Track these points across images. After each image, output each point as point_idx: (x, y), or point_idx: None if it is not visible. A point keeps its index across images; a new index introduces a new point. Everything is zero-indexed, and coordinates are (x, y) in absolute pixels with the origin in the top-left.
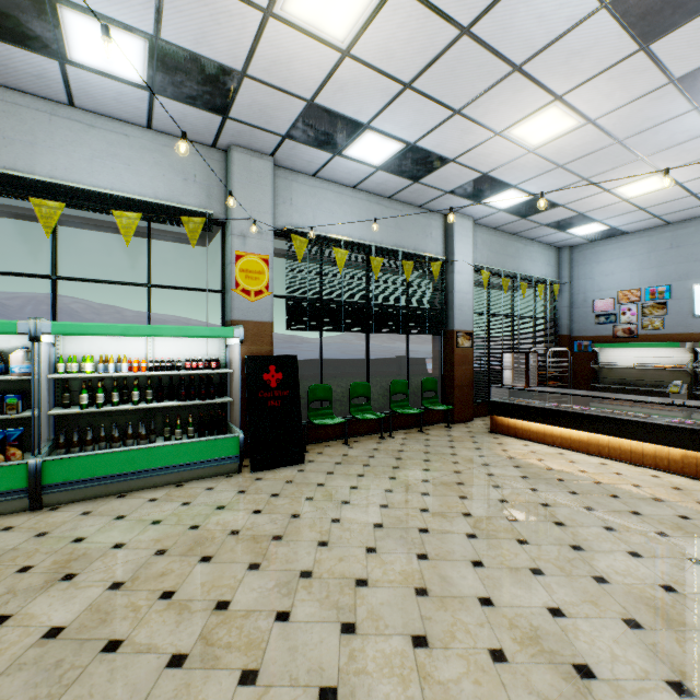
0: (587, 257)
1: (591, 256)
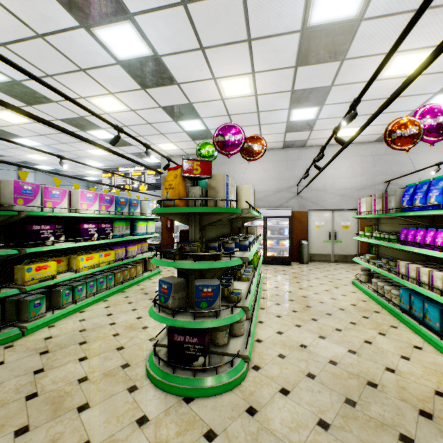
0: (99, 187)
1: (100, 187)
